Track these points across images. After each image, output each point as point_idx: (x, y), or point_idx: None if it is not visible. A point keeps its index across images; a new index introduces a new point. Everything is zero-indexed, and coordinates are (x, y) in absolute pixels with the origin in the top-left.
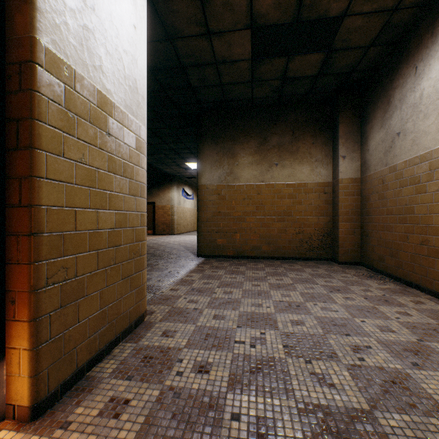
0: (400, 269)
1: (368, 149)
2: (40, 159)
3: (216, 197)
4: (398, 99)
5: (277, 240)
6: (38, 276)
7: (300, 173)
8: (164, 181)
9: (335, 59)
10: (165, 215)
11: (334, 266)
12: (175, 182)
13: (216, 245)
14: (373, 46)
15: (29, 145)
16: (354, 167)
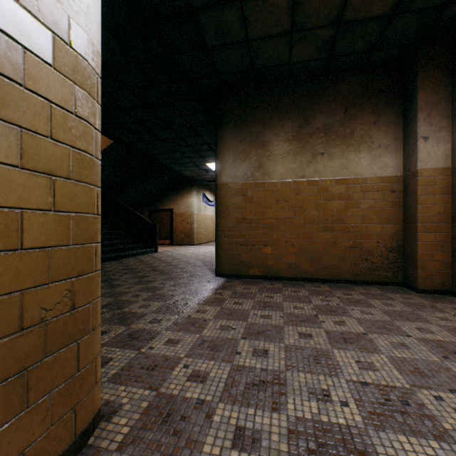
0: None
1: None
2: None
3: (240, 199)
4: None
5: (323, 256)
6: None
7: (355, 164)
8: (183, 185)
9: None
10: (184, 223)
11: (412, 296)
12: (195, 186)
13: (240, 262)
14: None
15: None
16: (441, 152)
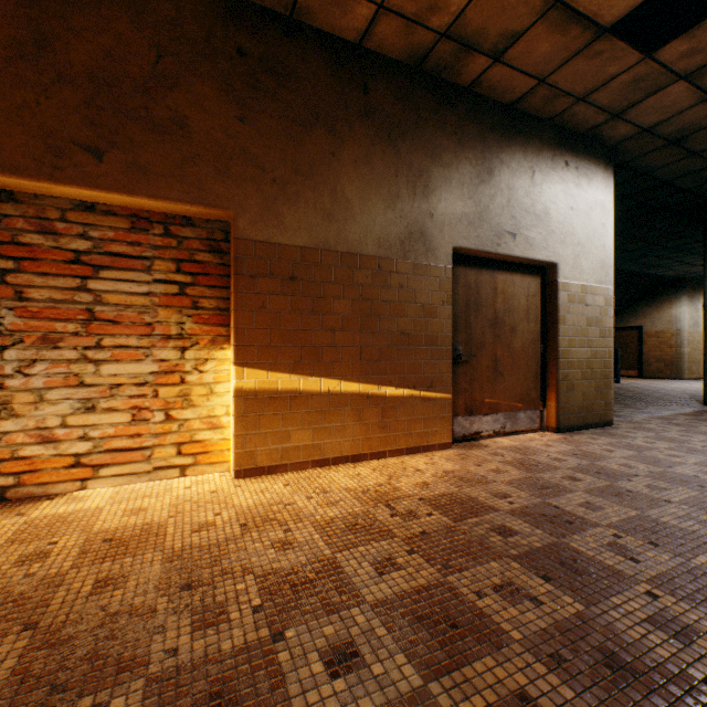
0: None
1: None
2: (558, 329)
3: None
4: None
5: None
6: (558, 376)
7: None
8: (660, 290)
9: None
10: (662, 347)
11: None
12: (684, 289)
13: None
14: None
15: (555, 324)
16: None
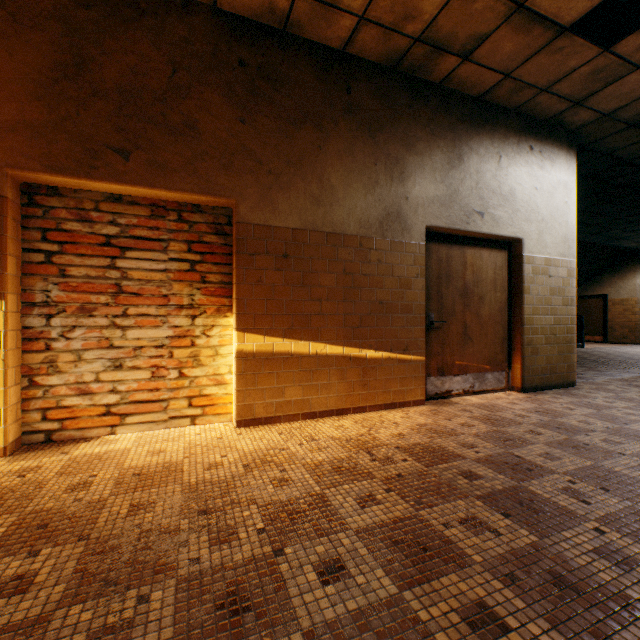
0: None
1: None
2: (523, 298)
3: None
4: None
5: None
6: (523, 341)
7: None
8: (624, 261)
9: None
10: (626, 314)
11: None
12: None
13: None
14: None
15: (520, 294)
16: None
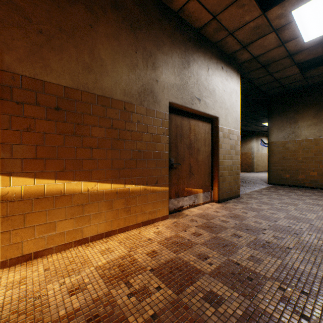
0: None
1: None
2: (219, 150)
3: (281, 148)
4: None
5: None
6: (219, 174)
7: None
8: (246, 136)
9: None
10: (247, 159)
11: None
12: (254, 135)
13: (281, 178)
14: None
15: (217, 148)
16: None
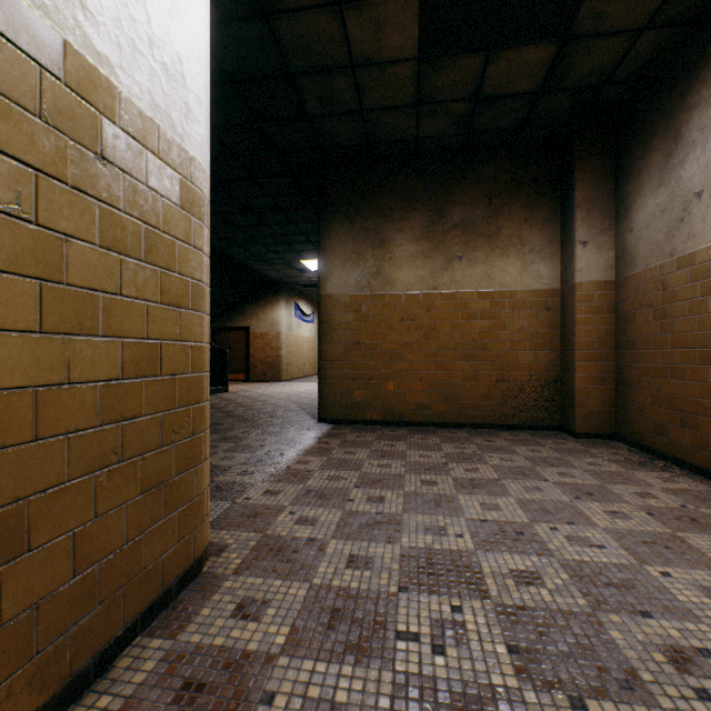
0: (704, 452)
1: (632, 228)
2: None
3: (352, 316)
4: (698, 127)
5: (461, 393)
6: None
7: (502, 273)
8: (265, 291)
9: (574, 57)
10: (266, 349)
11: (567, 441)
12: (284, 292)
13: (352, 403)
14: (650, 28)
15: None
16: (603, 262)
